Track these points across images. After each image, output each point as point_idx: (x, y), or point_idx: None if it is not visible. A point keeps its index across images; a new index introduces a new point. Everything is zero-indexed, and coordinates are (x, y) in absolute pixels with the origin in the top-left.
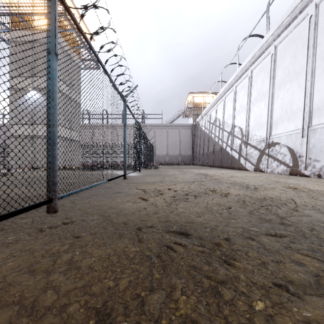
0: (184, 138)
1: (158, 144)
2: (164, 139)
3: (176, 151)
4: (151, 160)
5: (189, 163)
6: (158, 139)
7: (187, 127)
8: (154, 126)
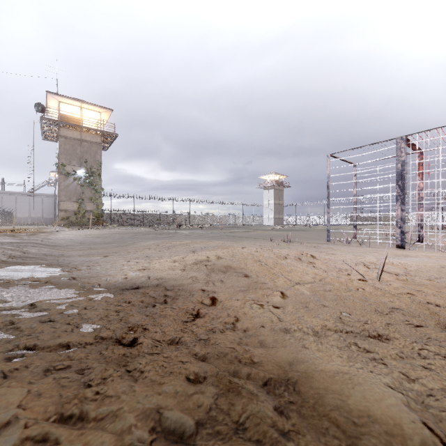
0: (47, 205)
1: (20, 208)
2: (26, 205)
3: (39, 215)
4: (10, 222)
5: (50, 224)
6: (20, 204)
7: (50, 197)
8: (15, 194)
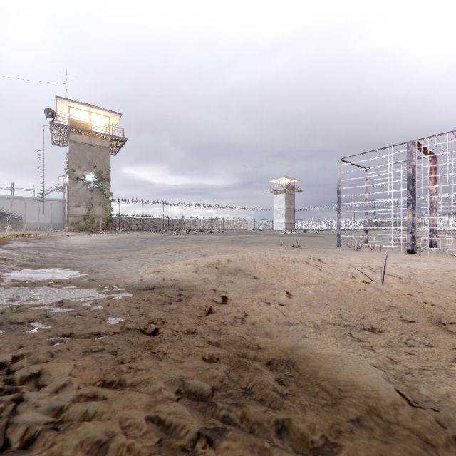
0: (56, 210)
1: (29, 213)
2: (35, 210)
3: (48, 220)
4: (19, 227)
5: (58, 229)
6: (29, 209)
7: (59, 201)
8: (25, 199)
